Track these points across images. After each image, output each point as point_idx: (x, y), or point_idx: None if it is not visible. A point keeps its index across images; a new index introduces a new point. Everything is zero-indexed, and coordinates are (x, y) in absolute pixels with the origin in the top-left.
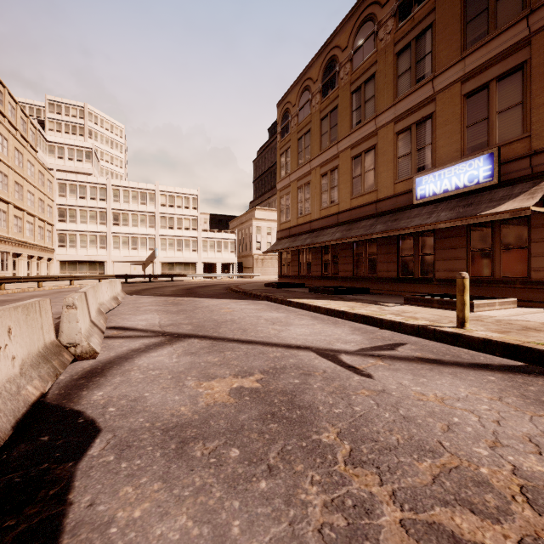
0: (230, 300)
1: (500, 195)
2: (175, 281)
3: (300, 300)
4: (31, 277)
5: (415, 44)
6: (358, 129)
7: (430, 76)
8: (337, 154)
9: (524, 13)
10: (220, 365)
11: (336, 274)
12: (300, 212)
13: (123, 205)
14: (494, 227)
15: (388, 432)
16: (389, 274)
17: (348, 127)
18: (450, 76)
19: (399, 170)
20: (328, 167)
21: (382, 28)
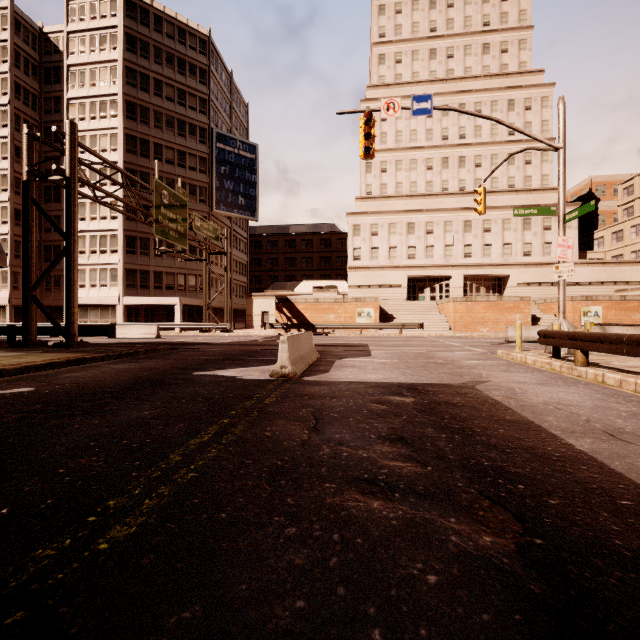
0: None
1: None
2: None
3: None
4: None
5: None
6: None
7: None
8: None
9: None
10: None
11: None
12: None
13: None
14: None
15: None
16: None
17: None
18: None
19: None
20: None
21: None
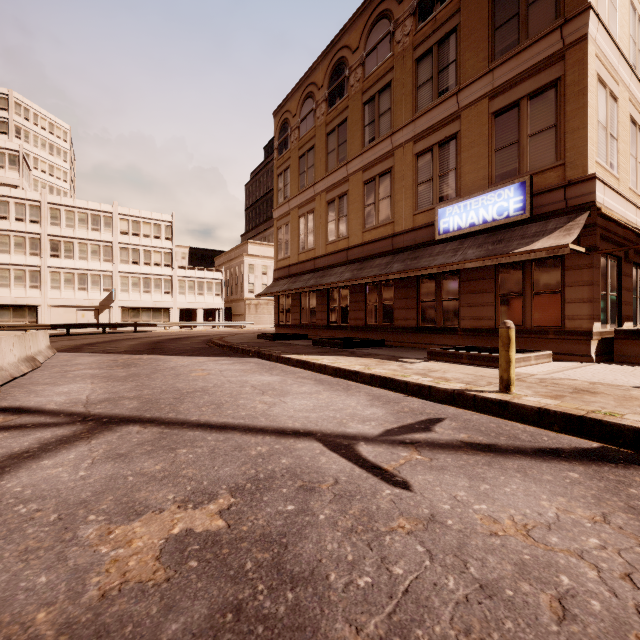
0: (209, 358)
1: (532, 230)
2: (140, 332)
3: (301, 356)
4: None
5: (437, 50)
6: (371, 148)
7: (454, 88)
8: (347, 177)
9: (558, 22)
10: (162, 479)
11: (345, 323)
12: (302, 246)
13: (66, 230)
14: (525, 268)
15: (465, 637)
16: (408, 322)
17: (360, 144)
18: (476, 91)
19: (419, 199)
20: (336, 193)
21: (399, 28)
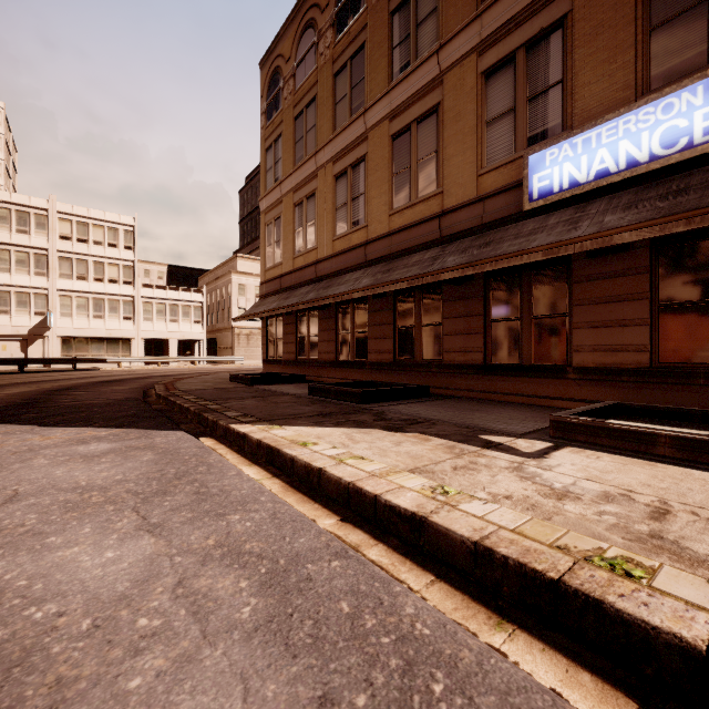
0: (79, 431)
1: None
2: (80, 371)
3: (272, 431)
4: None
5: None
6: (404, 79)
7: None
8: (365, 133)
9: None
10: None
11: (362, 358)
12: (298, 246)
13: None
14: None
15: None
16: (468, 357)
17: (386, 78)
18: None
19: (488, 147)
20: (348, 161)
21: None
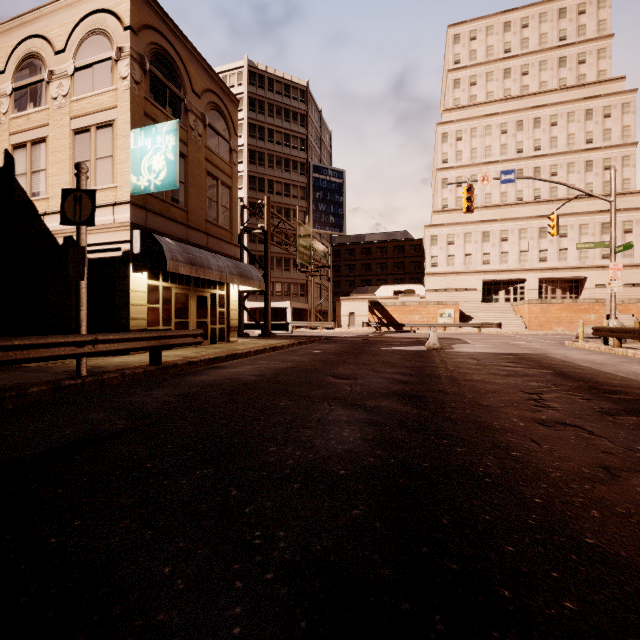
0: None
1: None
2: None
3: None
4: None
5: None
6: None
7: None
8: None
9: None
10: None
11: None
12: None
13: None
14: None
15: None
16: None
17: None
18: None
19: None
20: None
21: None
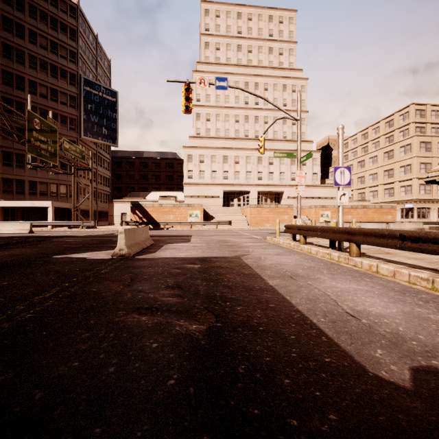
0: None
1: None
2: None
3: None
4: (429, 222)
5: None
6: None
7: None
8: None
9: None
10: None
11: None
12: None
13: None
14: None
15: None
16: None
17: None
18: None
19: None
20: None
21: None
